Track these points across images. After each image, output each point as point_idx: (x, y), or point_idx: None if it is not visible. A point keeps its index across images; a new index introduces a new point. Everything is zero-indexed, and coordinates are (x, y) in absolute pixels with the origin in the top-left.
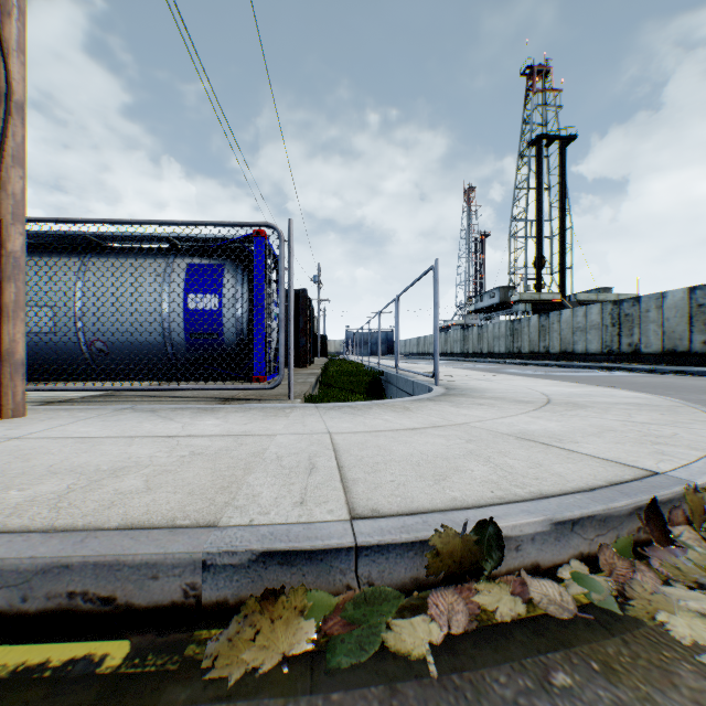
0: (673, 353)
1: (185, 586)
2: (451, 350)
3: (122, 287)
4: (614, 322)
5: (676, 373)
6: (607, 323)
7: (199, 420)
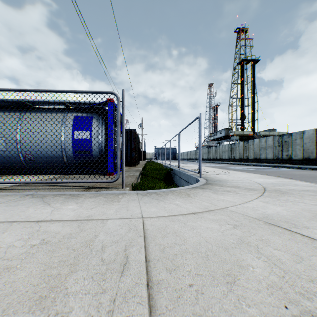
0: (308, 159)
1: None
2: (202, 157)
3: (41, 127)
4: (279, 145)
5: (311, 169)
6: (276, 145)
7: (65, 205)
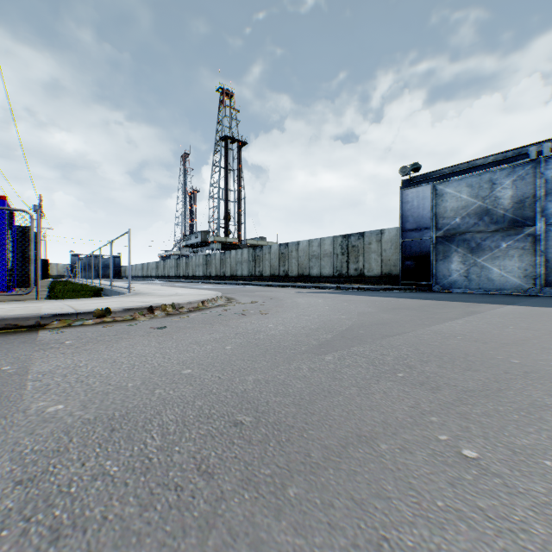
0: (274, 276)
1: (37, 321)
2: (168, 274)
3: None
4: (254, 259)
5: (268, 285)
6: (251, 260)
7: None
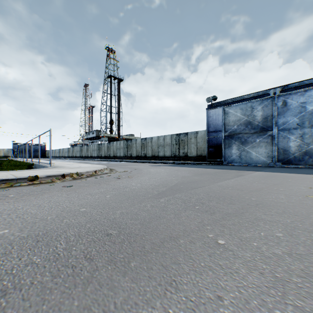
0: (138, 156)
1: None
2: (76, 155)
3: None
4: (127, 147)
5: (135, 162)
6: (125, 147)
7: None
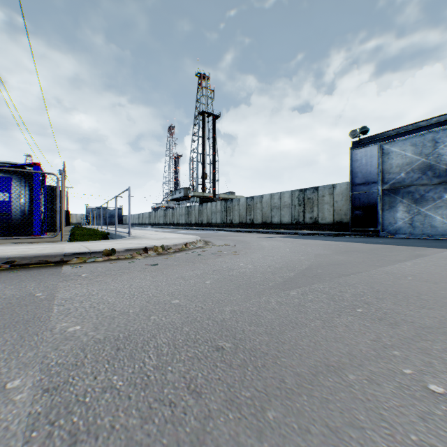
0: (242, 223)
1: (61, 258)
2: (158, 221)
3: None
4: (225, 210)
5: (237, 231)
6: (223, 210)
7: (31, 246)
